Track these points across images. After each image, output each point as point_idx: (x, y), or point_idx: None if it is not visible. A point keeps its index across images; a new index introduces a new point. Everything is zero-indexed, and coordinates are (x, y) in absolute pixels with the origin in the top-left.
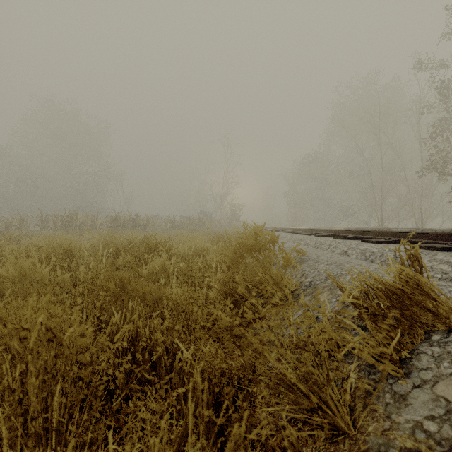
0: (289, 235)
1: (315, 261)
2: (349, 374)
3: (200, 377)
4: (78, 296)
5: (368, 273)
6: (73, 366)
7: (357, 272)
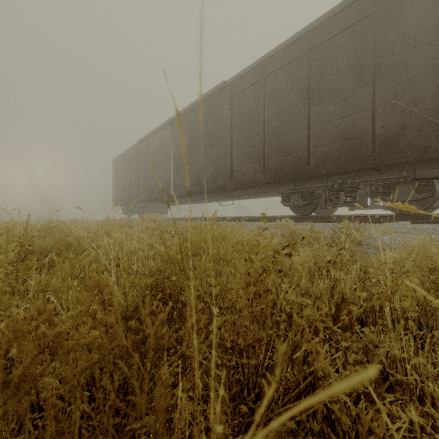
0: None
1: None
2: None
3: None
4: None
5: None
6: None
7: None
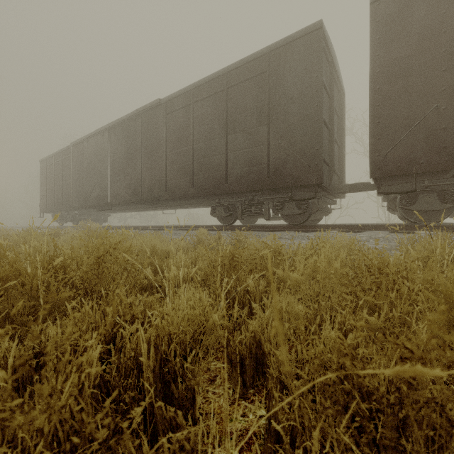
0: None
1: None
2: None
3: None
4: None
5: None
6: None
7: None
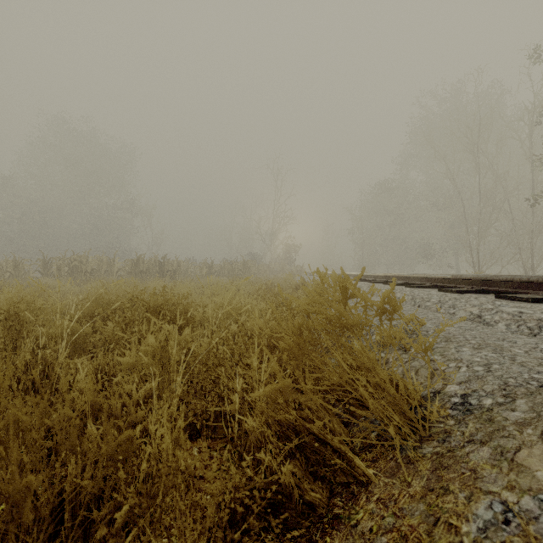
0: (365, 285)
1: (443, 339)
2: None
3: None
4: None
5: None
6: None
7: None
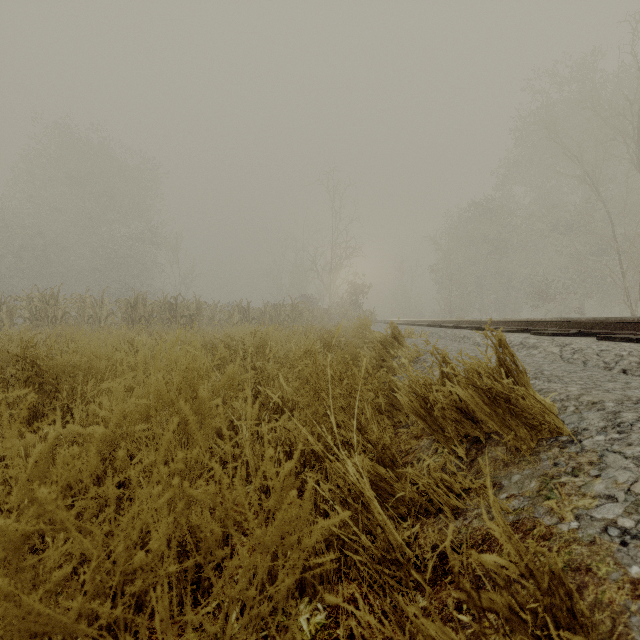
0: (541, 340)
1: None
2: None
3: None
4: None
5: None
6: None
7: None
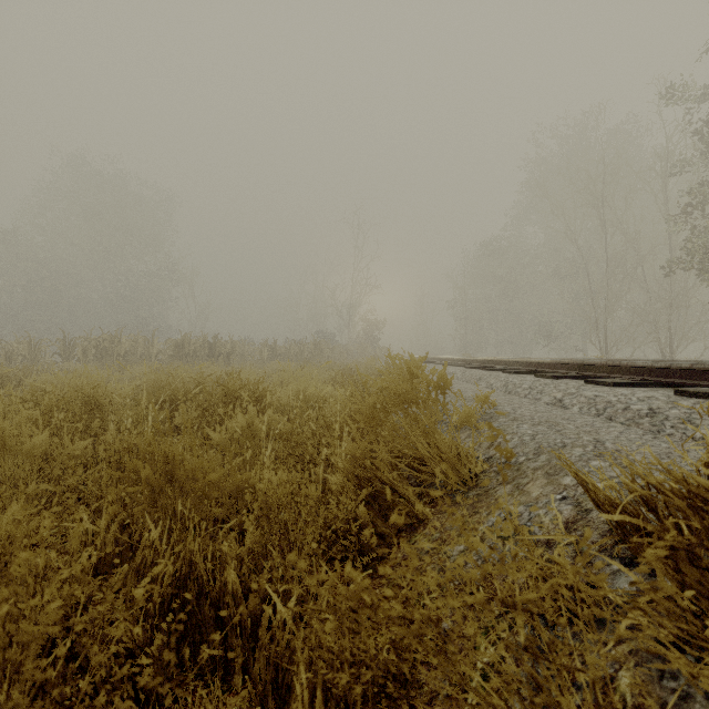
0: (460, 371)
1: (511, 418)
2: (616, 671)
3: (308, 666)
4: (92, 485)
5: (611, 443)
6: (13, 692)
7: (590, 442)
